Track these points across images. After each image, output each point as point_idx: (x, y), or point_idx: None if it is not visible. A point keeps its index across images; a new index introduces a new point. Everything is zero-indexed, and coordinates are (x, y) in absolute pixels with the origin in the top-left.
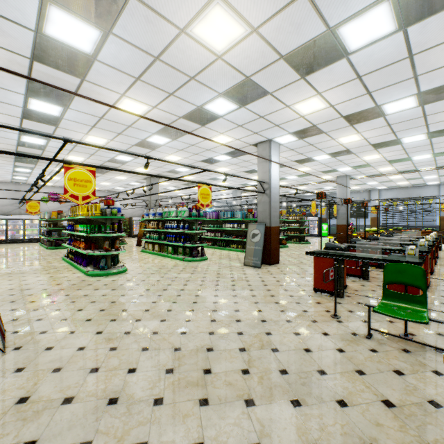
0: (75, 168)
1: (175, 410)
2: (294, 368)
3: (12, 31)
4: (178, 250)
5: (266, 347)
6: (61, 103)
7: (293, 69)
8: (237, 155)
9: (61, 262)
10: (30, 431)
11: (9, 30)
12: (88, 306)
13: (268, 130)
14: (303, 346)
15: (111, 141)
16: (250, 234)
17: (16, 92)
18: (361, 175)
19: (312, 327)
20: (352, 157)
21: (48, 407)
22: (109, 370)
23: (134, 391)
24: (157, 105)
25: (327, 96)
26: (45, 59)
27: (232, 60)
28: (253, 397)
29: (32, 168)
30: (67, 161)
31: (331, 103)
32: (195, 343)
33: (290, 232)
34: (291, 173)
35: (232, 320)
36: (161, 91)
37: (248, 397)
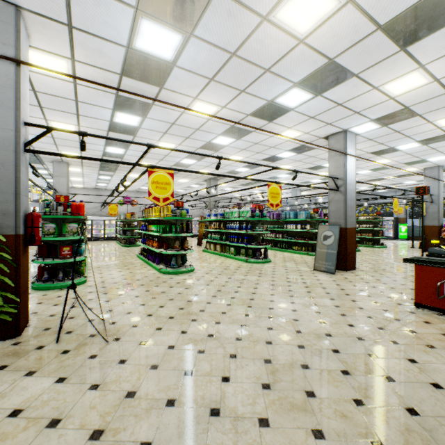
0: (157, 172)
1: (286, 437)
2: (426, 408)
3: (108, 51)
4: (240, 251)
5: (375, 374)
6: (140, 113)
7: (392, 39)
8: (303, 151)
9: (136, 259)
10: (143, 431)
11: (106, 50)
12: (168, 303)
13: (345, 119)
14: (428, 379)
15: (179, 145)
16: (321, 235)
17: (106, 108)
18: None
19: (431, 354)
20: None
21: (155, 407)
22: (202, 375)
23: (234, 404)
24: (227, 105)
25: (432, 68)
26: (132, 72)
27: (316, 41)
28: (381, 441)
29: (111, 175)
30: (151, 166)
31: (437, 76)
32: (286, 357)
33: (360, 233)
34: (363, 167)
35: (321, 334)
36: (232, 89)
37: (374, 439)
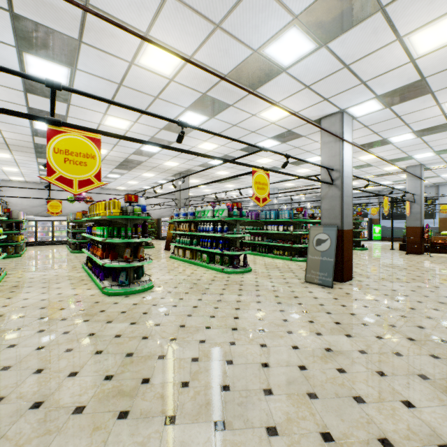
0: (66, 133)
1: None
2: None
3: None
4: (214, 257)
5: None
6: (65, 59)
7: None
8: (288, 139)
9: (79, 271)
10: None
11: None
12: (88, 363)
13: (346, 93)
14: None
15: (135, 123)
16: (314, 239)
17: (4, 42)
18: (441, 163)
19: None
20: (446, 136)
21: None
22: None
23: None
24: (195, 54)
25: None
26: None
27: None
28: None
29: None
30: (52, 120)
31: None
32: None
33: None
34: None
35: (372, 441)
36: (202, 19)
37: None
